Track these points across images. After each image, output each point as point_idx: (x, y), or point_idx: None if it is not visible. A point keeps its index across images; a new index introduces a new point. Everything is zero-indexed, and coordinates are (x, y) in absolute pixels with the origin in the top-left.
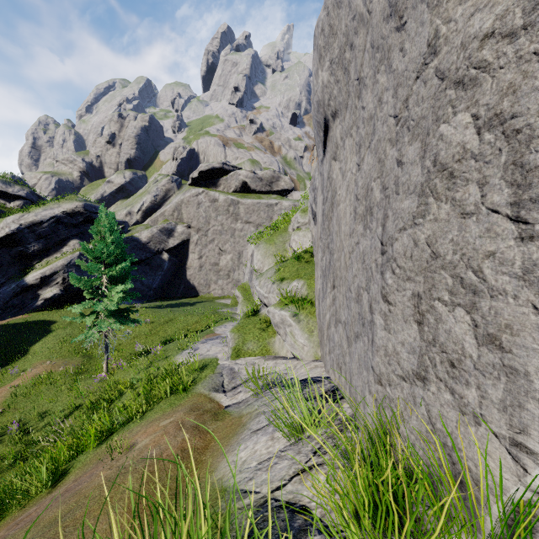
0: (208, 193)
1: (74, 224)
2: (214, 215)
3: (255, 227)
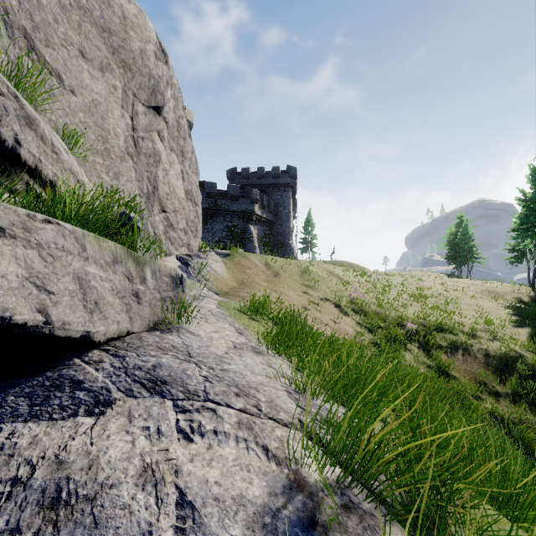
0: None
1: None
2: None
3: None
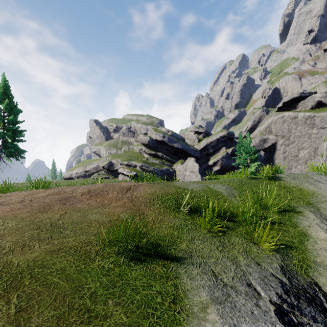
0: (290, 114)
1: (223, 141)
2: (294, 126)
3: None
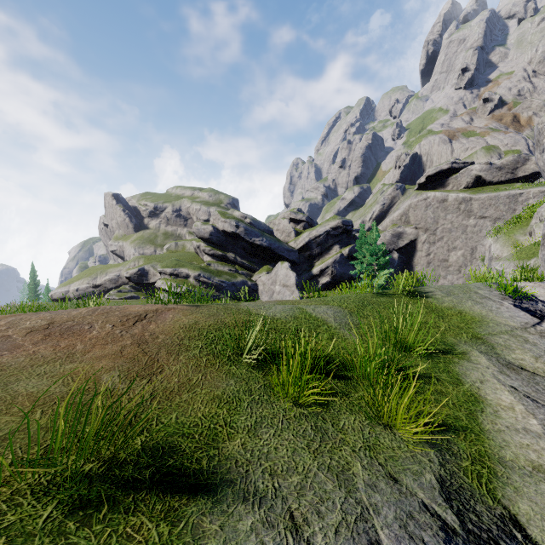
0: (436, 195)
1: (336, 235)
2: (442, 214)
3: (492, 221)
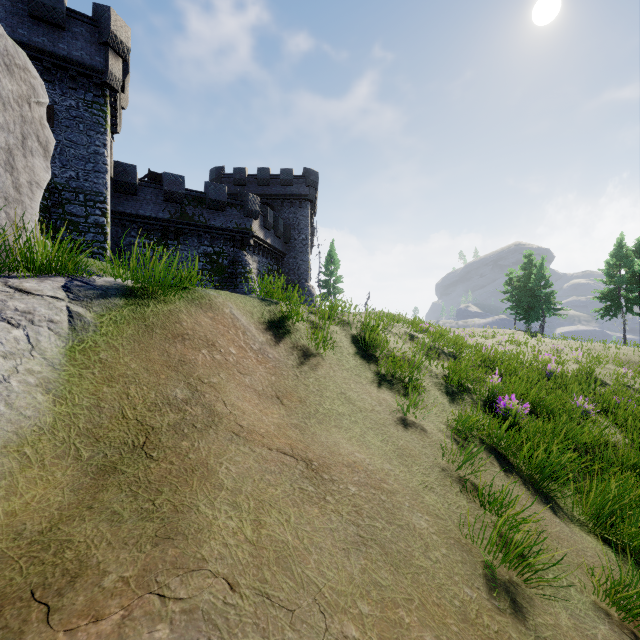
0: None
1: None
2: None
3: None
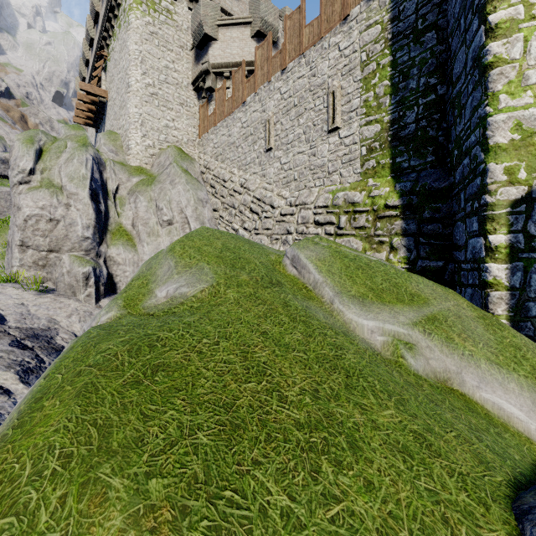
0: None
1: None
2: None
3: None
